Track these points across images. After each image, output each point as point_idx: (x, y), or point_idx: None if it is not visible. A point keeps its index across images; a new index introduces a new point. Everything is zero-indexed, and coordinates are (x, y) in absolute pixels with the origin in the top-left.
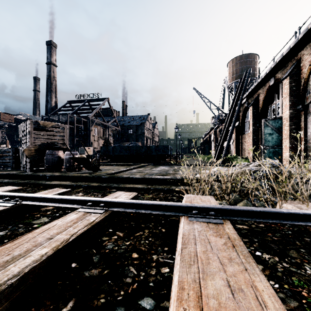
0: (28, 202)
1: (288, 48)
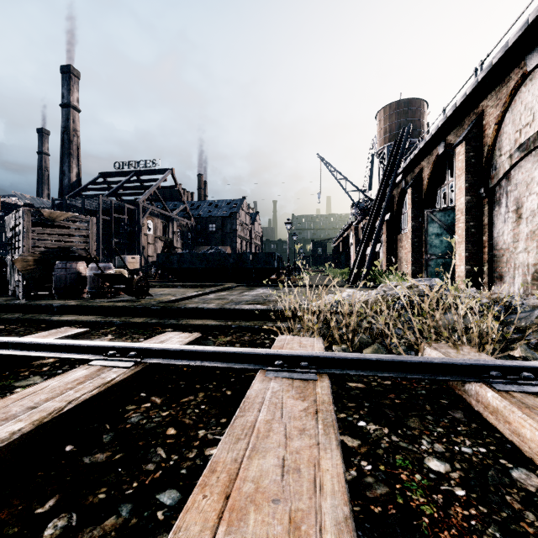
0: (10, 351)
1: (464, 95)
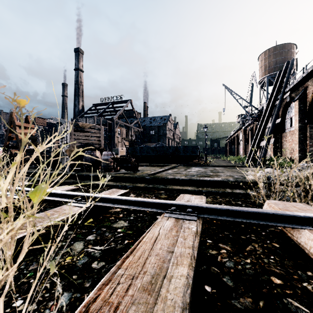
0: (102, 203)
1: None
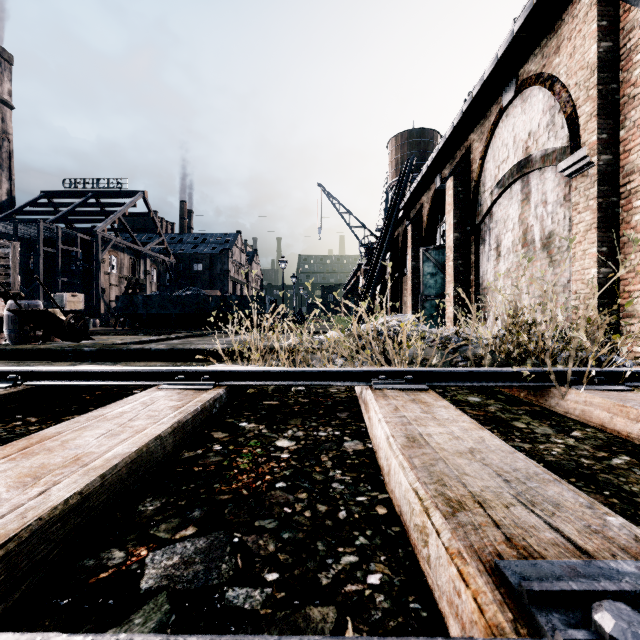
0: None
1: (452, 126)
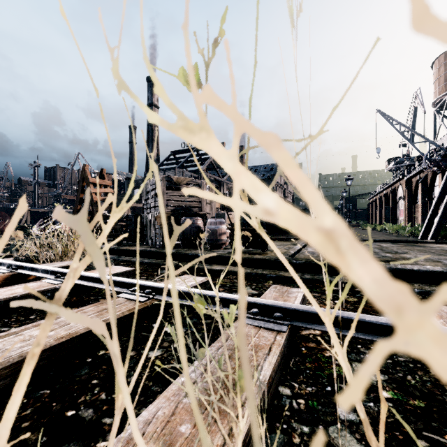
0: (303, 323)
1: None
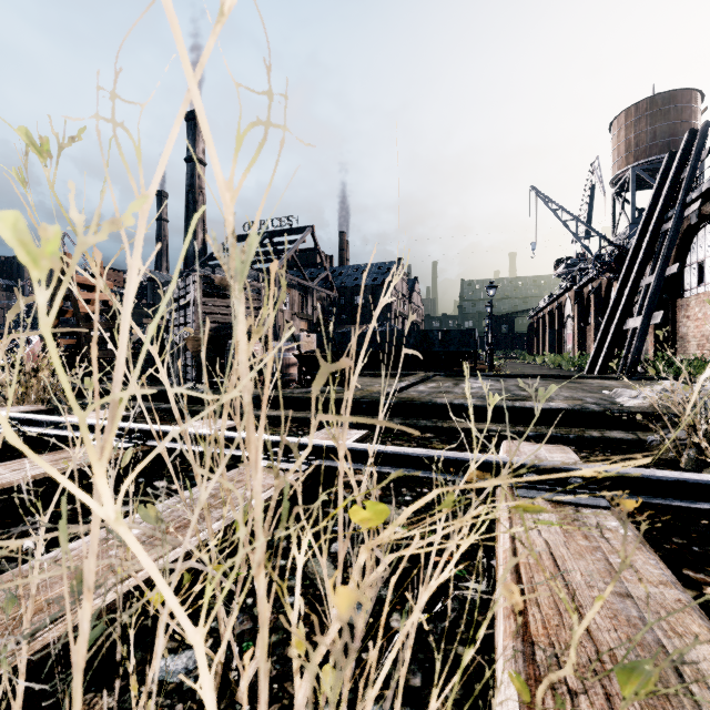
0: (333, 462)
1: None
